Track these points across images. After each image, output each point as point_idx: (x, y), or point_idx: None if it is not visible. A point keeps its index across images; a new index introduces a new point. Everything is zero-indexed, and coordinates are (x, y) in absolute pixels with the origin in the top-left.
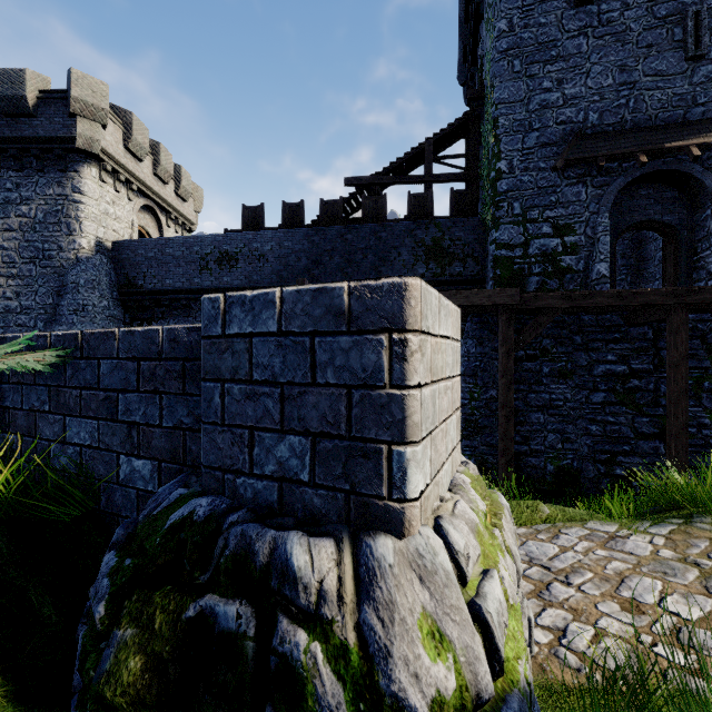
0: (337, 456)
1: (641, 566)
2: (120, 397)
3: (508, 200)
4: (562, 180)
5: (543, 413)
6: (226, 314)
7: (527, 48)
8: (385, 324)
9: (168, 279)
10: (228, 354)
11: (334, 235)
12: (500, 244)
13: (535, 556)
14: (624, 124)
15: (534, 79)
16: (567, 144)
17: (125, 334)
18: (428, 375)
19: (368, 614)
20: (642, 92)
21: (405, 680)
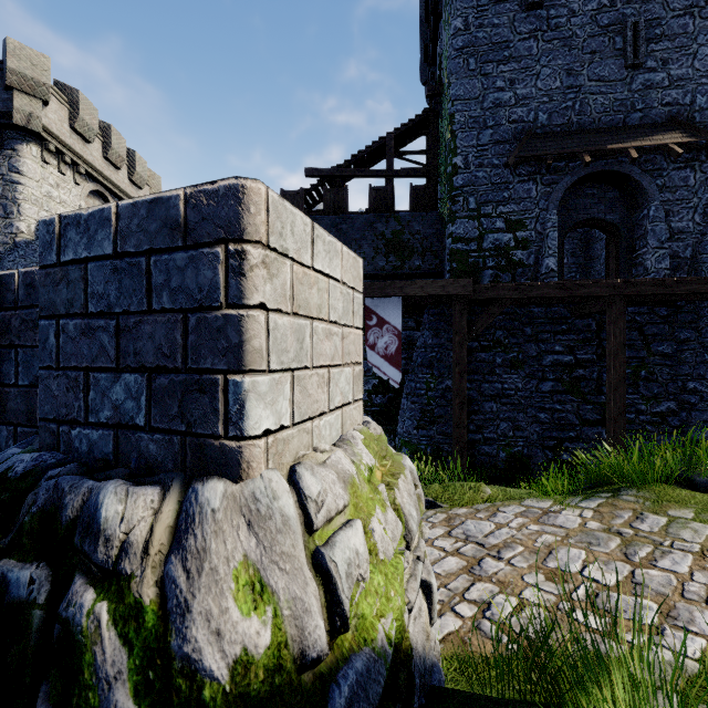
0: (173, 393)
1: (569, 538)
2: None
3: (464, 195)
4: (514, 177)
5: (496, 402)
6: (61, 238)
7: (482, 47)
8: (221, 234)
9: None
10: (63, 285)
11: None
12: (456, 237)
13: (472, 534)
14: (571, 125)
15: (488, 78)
16: (519, 142)
17: None
18: (287, 303)
19: (173, 565)
20: (587, 96)
21: (203, 638)
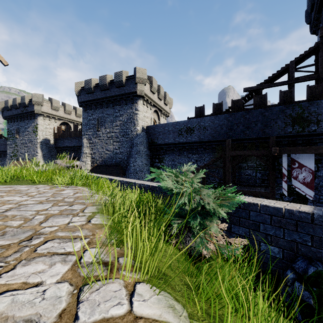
0: None
1: None
2: (261, 225)
3: None
4: None
5: None
6: None
7: None
8: None
9: (166, 139)
10: None
11: (239, 116)
12: None
13: None
14: None
15: None
16: None
17: (263, 206)
18: None
19: None
20: None
21: None
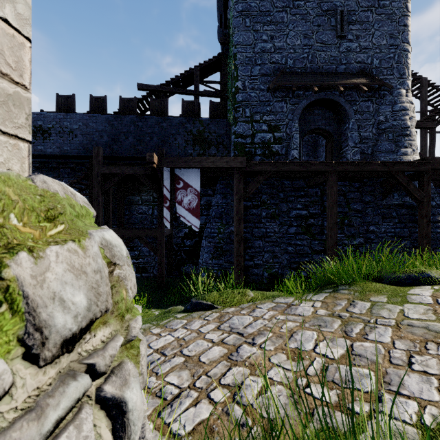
0: None
1: (305, 323)
2: None
3: (243, 107)
4: (273, 98)
5: (262, 240)
6: None
7: (254, 12)
8: None
9: None
10: None
11: (128, 121)
12: (237, 134)
13: (235, 326)
14: (306, 69)
15: (258, 33)
16: (276, 75)
17: None
18: None
19: None
20: (315, 52)
21: None
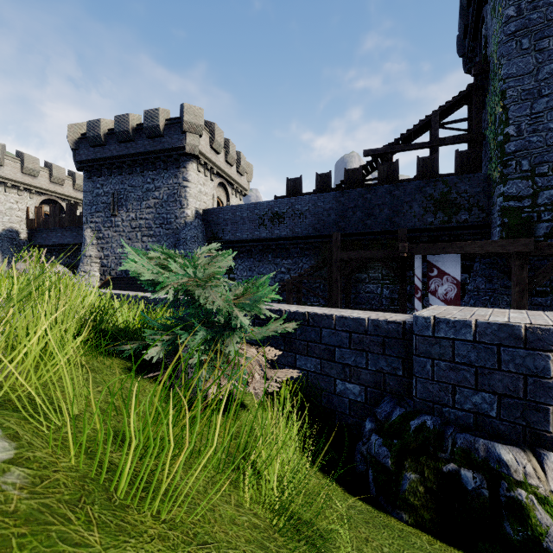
0: (516, 407)
1: None
2: (337, 350)
3: (516, 159)
4: None
5: None
6: (435, 326)
7: (536, 26)
8: (551, 348)
9: (238, 233)
10: (436, 346)
11: (356, 195)
12: (507, 196)
13: None
14: None
15: (543, 52)
16: None
17: (340, 318)
18: None
19: None
20: None
21: None
